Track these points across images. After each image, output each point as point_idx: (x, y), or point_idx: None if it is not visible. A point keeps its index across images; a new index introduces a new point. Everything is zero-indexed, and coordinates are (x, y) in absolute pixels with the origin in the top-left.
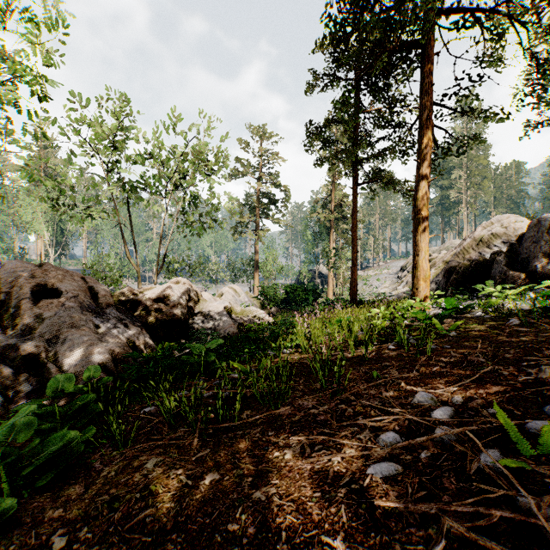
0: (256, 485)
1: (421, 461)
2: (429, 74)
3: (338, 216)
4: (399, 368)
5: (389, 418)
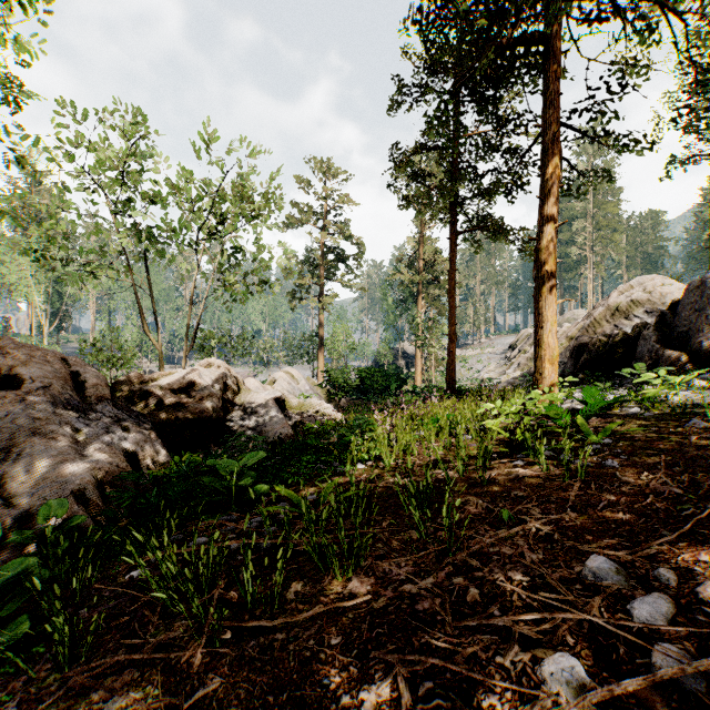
0: None
1: None
2: (557, 78)
3: (428, 277)
4: (540, 501)
5: (553, 617)
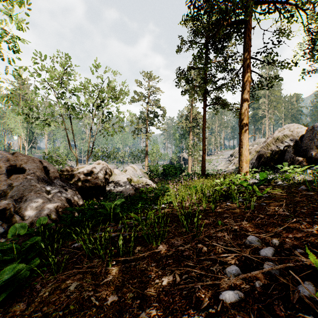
0: (142, 307)
1: (256, 289)
2: (248, 40)
3: (194, 124)
4: (234, 218)
5: (232, 255)
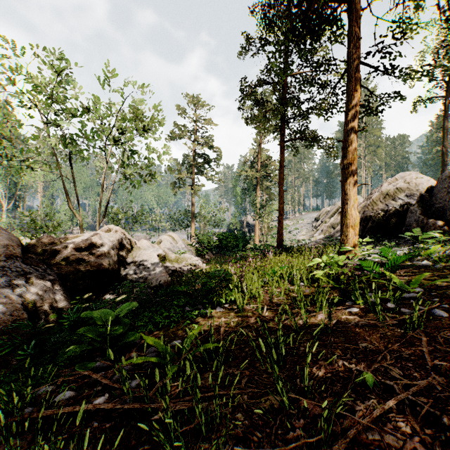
0: None
1: None
2: (358, 27)
3: (263, 174)
4: (392, 357)
5: None
